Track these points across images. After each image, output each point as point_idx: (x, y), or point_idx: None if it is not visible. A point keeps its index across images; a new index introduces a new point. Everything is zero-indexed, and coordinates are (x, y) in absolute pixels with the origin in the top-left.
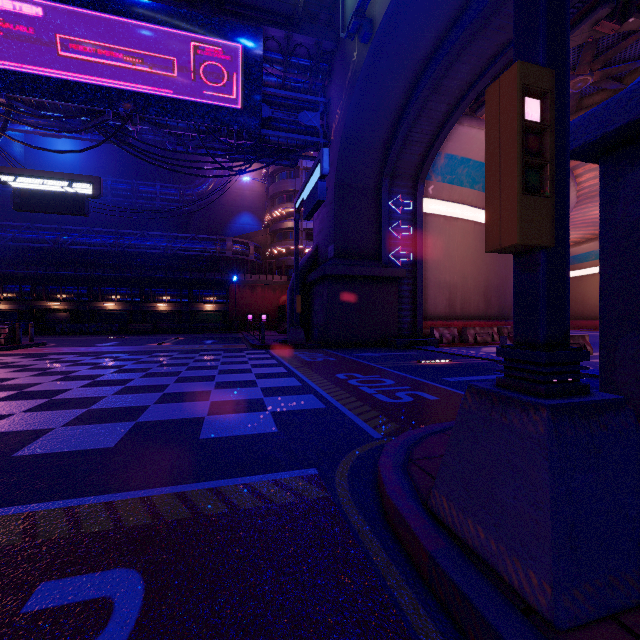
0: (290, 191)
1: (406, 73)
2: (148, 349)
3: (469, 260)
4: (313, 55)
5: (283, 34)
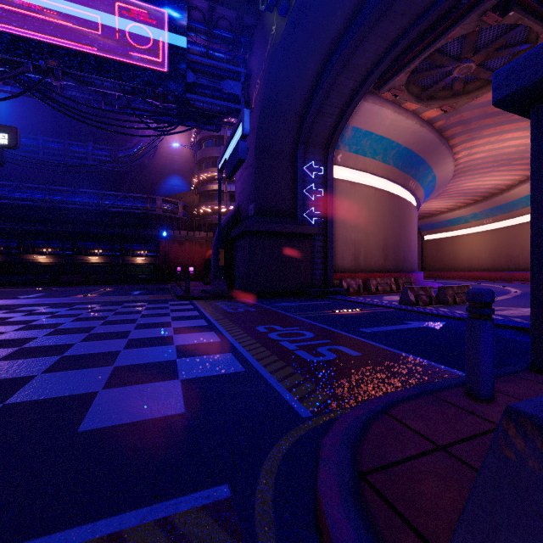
0: (215, 157)
1: (320, 49)
2: (71, 301)
3: (371, 220)
4: (235, 29)
5: (207, 5)
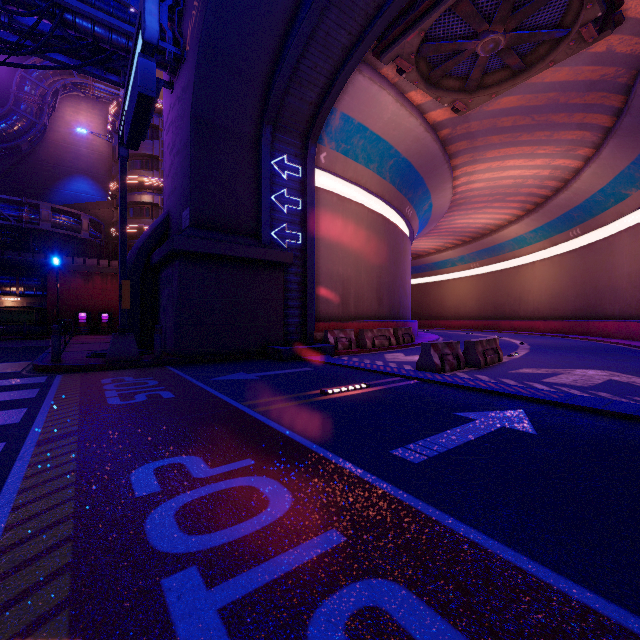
0: (146, 155)
1: None
2: None
3: (363, 251)
4: None
5: None
